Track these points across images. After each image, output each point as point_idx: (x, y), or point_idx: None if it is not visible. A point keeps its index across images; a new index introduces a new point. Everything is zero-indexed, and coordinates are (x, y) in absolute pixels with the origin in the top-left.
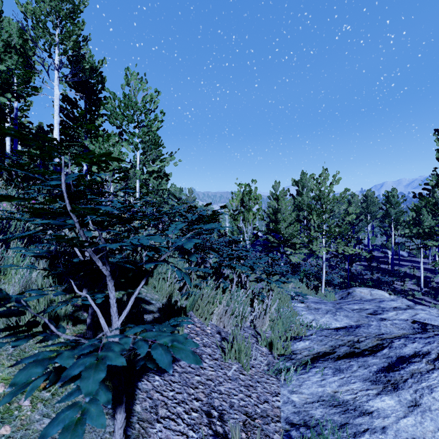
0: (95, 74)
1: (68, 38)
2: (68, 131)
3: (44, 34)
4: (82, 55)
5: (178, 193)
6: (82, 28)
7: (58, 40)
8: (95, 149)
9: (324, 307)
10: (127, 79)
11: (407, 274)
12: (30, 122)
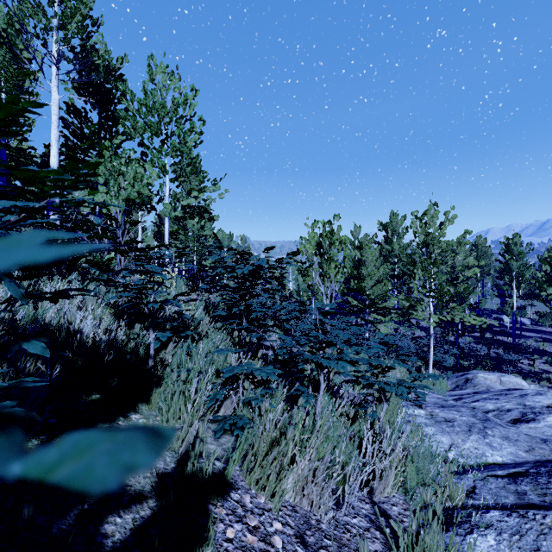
0: (112, 77)
1: (71, 20)
2: (75, 154)
3: (35, 11)
4: (92, 45)
5: (226, 240)
6: (90, 6)
7: (57, 23)
8: (99, 170)
9: (460, 418)
10: (150, 72)
11: (534, 349)
12: (33, 147)
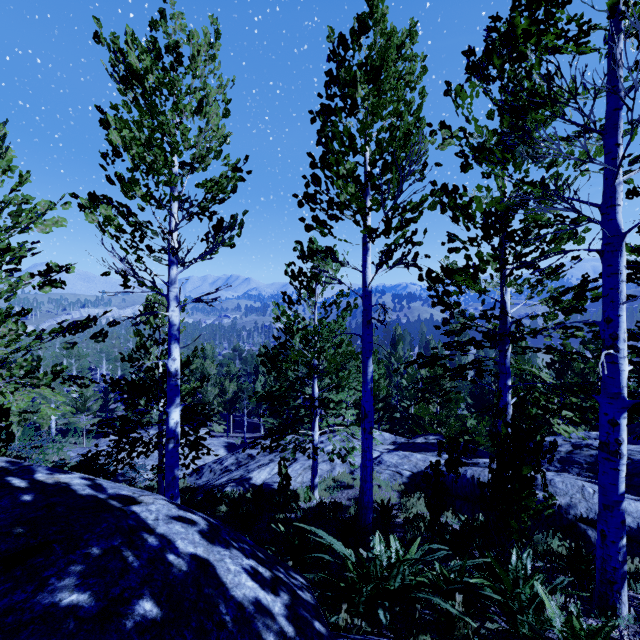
0: None
1: None
2: None
3: None
4: None
5: None
6: None
7: None
8: None
9: (80, 450)
10: None
11: None
12: None
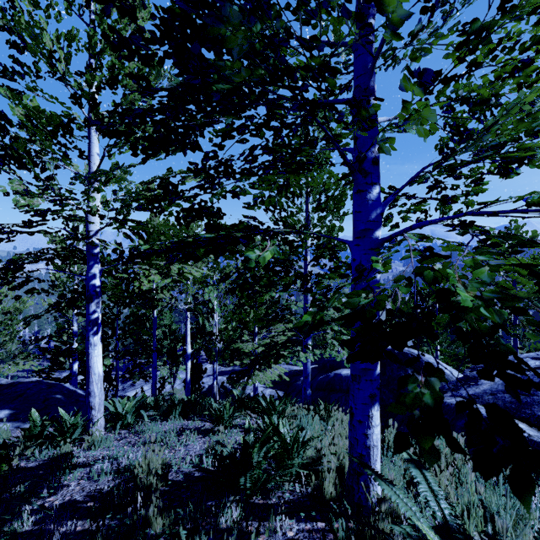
0: None
1: None
2: None
3: None
4: None
5: None
6: None
7: None
8: None
9: None
10: None
11: None
12: None
